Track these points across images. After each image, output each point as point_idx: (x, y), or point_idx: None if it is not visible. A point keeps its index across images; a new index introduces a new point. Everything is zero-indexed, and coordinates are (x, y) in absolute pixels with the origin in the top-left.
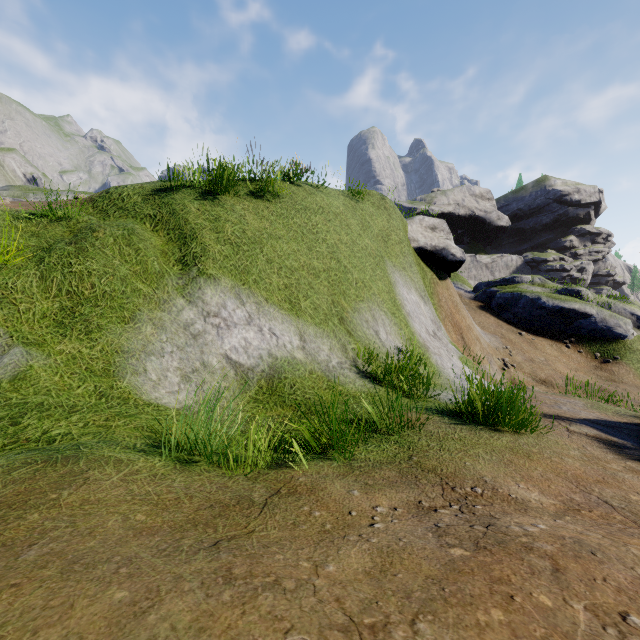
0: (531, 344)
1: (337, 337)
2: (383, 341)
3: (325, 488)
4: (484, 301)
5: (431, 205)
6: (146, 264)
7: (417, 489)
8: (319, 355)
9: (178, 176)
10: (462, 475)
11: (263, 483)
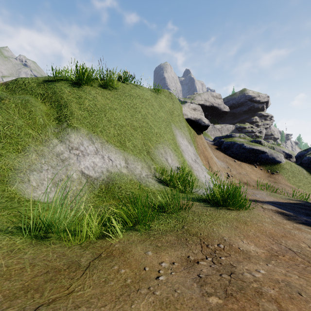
0: (239, 166)
1: (146, 161)
2: (170, 164)
3: (131, 251)
4: (218, 145)
5: (193, 100)
6: (35, 119)
7: (187, 248)
8: (135, 171)
9: (58, 73)
10: (212, 236)
11: (91, 250)
